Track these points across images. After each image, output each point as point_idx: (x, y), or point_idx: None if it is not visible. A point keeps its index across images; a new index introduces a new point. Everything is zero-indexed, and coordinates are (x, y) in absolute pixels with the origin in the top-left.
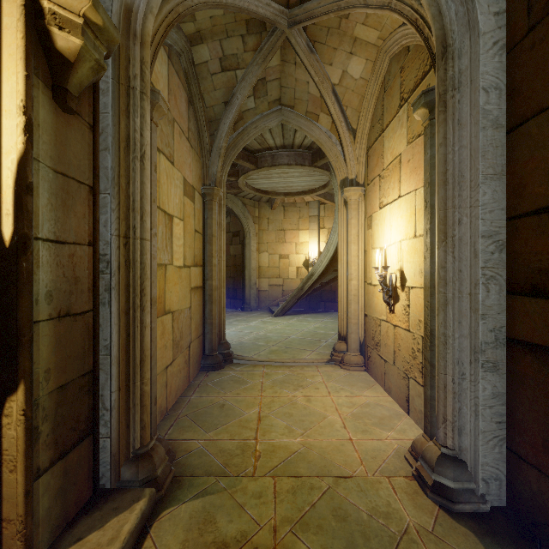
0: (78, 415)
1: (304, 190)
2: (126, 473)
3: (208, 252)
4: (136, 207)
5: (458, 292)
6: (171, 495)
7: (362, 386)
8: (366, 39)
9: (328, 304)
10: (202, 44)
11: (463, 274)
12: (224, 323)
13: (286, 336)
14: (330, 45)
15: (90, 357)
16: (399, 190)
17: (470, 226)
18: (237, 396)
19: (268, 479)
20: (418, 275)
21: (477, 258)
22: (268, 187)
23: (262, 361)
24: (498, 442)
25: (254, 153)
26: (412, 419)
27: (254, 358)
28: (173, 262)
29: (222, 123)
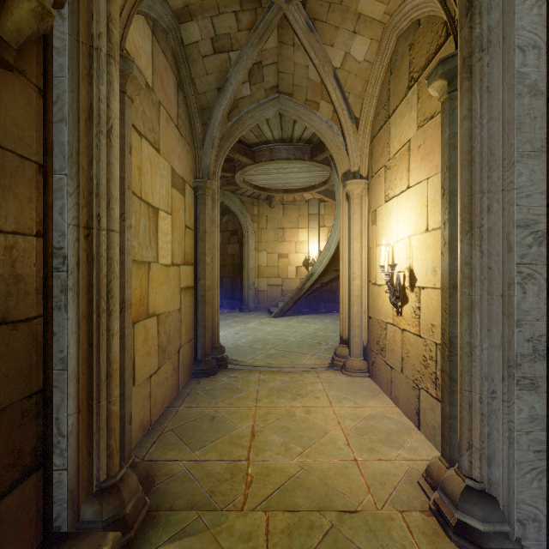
0: (20, 447)
1: (304, 187)
2: (87, 512)
3: (200, 250)
4: (101, 191)
5: (487, 294)
6: (143, 537)
7: (366, 395)
8: (371, 15)
9: (329, 305)
10: (192, 21)
11: (493, 272)
12: (218, 326)
13: (285, 339)
14: (332, 23)
15: (39, 373)
16: (408, 180)
17: (502, 214)
18: (229, 407)
19: (260, 515)
20: (430, 274)
21: (511, 252)
22: (267, 184)
23: (258, 366)
24: (537, 475)
25: (251, 147)
26: (423, 434)
27: (250, 363)
28: (159, 259)
29: (215, 111)
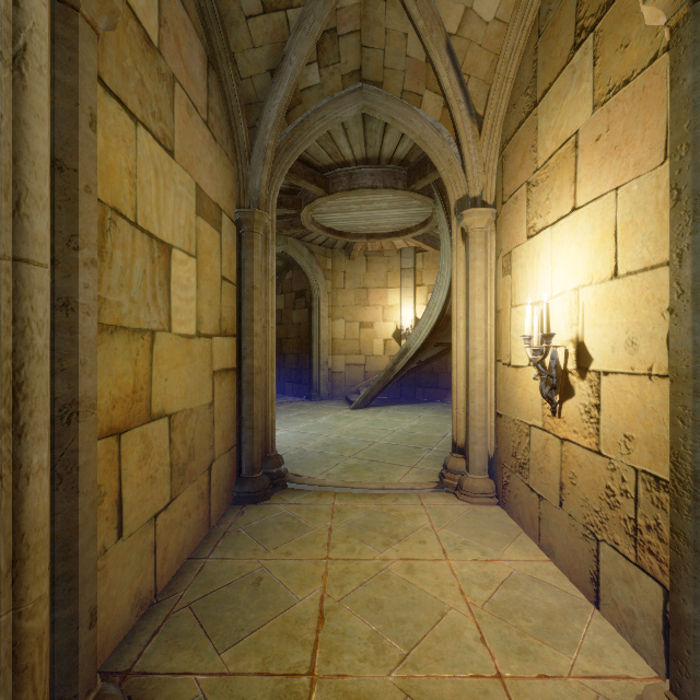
0: None
1: (396, 231)
2: None
3: (245, 314)
4: None
5: None
6: None
7: (498, 537)
8: None
9: (429, 392)
10: None
11: None
12: (273, 426)
13: (370, 441)
14: None
15: None
16: (573, 197)
17: None
18: (285, 559)
19: None
20: (622, 350)
21: None
22: (345, 226)
23: (331, 486)
24: None
25: (322, 171)
26: (606, 618)
27: (319, 480)
28: (172, 326)
29: (267, 107)
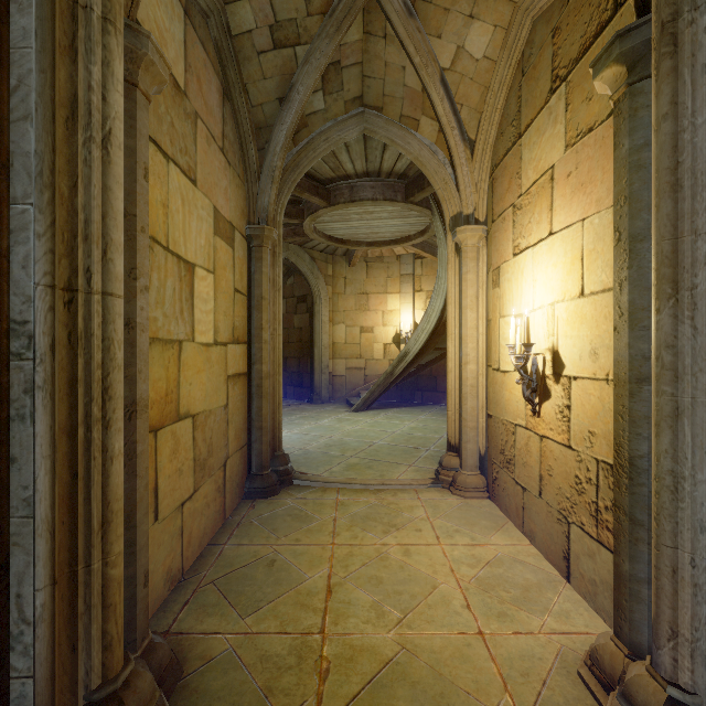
0: None
1: (395, 239)
2: None
3: (255, 322)
4: (92, 232)
5: (704, 395)
6: None
7: (487, 526)
8: None
9: (427, 395)
10: (243, 0)
11: None
12: (280, 427)
13: (371, 442)
14: (439, 3)
15: None
16: (550, 223)
17: None
18: (295, 545)
19: None
20: (587, 359)
21: None
22: (346, 234)
23: (335, 483)
24: None
25: (325, 183)
26: (575, 589)
27: (324, 477)
28: (195, 336)
29: (276, 131)
